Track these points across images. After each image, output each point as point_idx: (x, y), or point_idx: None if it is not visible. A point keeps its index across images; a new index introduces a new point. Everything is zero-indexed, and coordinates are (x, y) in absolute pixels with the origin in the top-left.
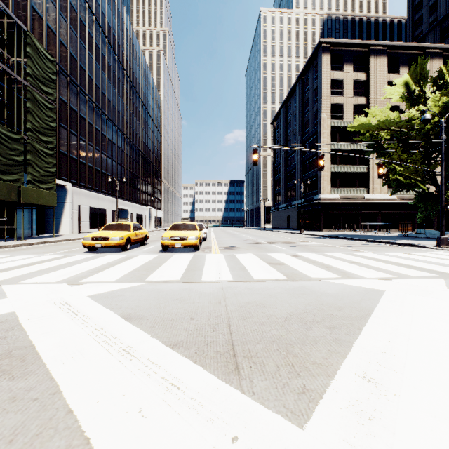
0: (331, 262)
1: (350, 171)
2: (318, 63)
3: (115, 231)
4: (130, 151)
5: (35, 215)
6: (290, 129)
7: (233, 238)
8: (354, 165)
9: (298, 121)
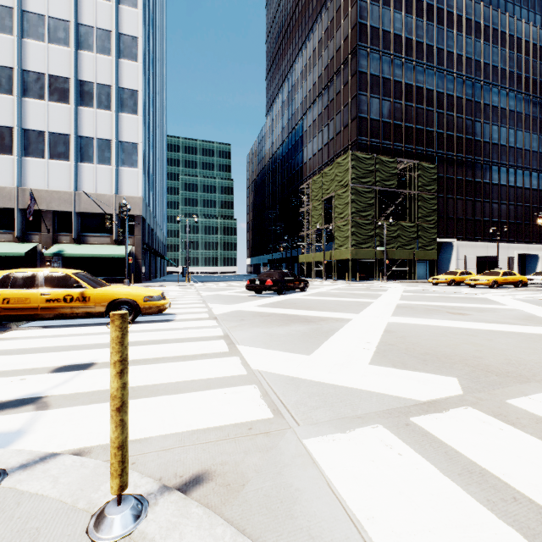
0: (536, 295)
1: None
2: None
3: (445, 276)
4: (541, 183)
5: (428, 265)
6: None
7: None
8: None
9: None
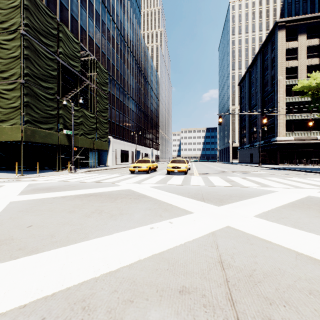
0: (263, 181)
1: (304, 118)
2: (275, 38)
3: (143, 163)
4: (141, 114)
5: (97, 155)
6: (253, 88)
7: (207, 168)
8: (308, 113)
9: (259, 83)
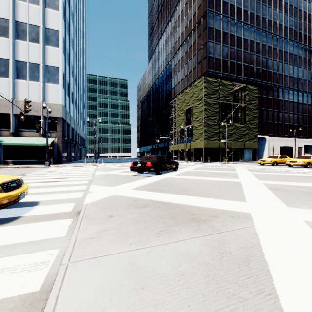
0: None
1: None
2: None
3: (269, 159)
4: None
5: (251, 152)
6: None
7: None
8: None
9: None
